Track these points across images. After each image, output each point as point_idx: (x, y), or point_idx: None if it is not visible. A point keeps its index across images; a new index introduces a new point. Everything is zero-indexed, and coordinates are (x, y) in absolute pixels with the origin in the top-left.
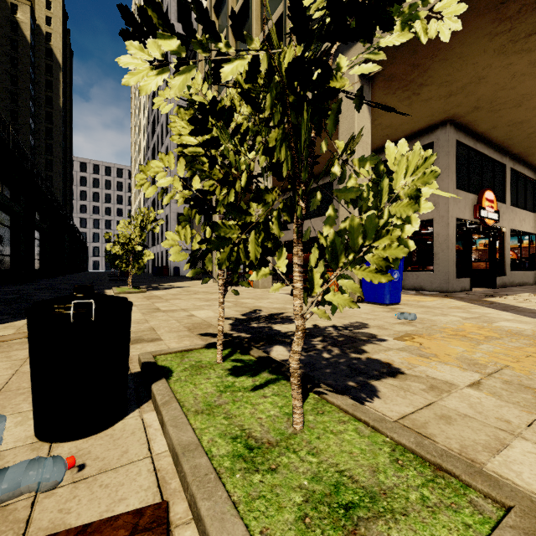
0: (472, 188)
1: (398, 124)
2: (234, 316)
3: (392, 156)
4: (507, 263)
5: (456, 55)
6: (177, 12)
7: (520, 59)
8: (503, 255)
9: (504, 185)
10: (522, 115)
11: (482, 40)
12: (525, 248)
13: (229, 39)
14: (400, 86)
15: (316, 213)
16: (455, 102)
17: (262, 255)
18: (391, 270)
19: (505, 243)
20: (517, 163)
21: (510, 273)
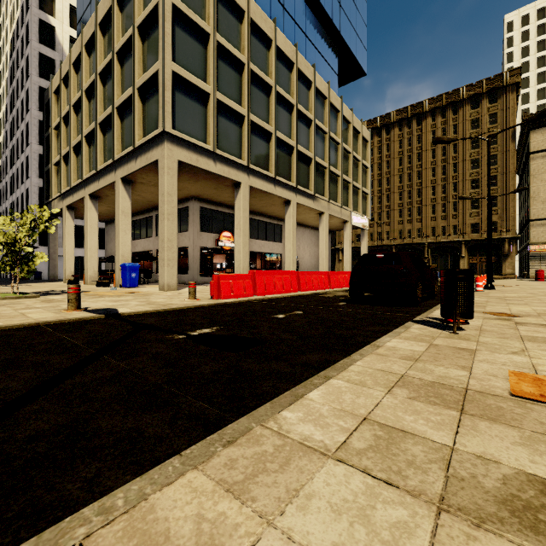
0: (216, 230)
1: None
2: (39, 291)
3: (37, 254)
4: None
5: None
6: (39, 32)
7: (195, 185)
8: None
9: None
10: (227, 199)
11: None
12: None
13: (72, 115)
14: (151, 185)
15: (145, 235)
16: (186, 192)
17: (13, 269)
18: (130, 273)
19: None
20: (256, 215)
21: None
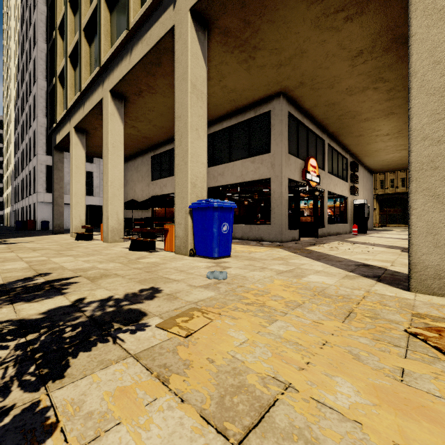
0: (301, 154)
1: (241, 89)
2: None
3: None
4: (326, 217)
5: (281, 19)
6: None
7: (331, 37)
8: (323, 211)
9: (324, 156)
10: (334, 97)
11: (301, 6)
12: (338, 207)
13: None
14: (237, 45)
15: None
16: (285, 74)
17: None
18: (220, 222)
19: (324, 202)
20: (332, 141)
21: (327, 225)
